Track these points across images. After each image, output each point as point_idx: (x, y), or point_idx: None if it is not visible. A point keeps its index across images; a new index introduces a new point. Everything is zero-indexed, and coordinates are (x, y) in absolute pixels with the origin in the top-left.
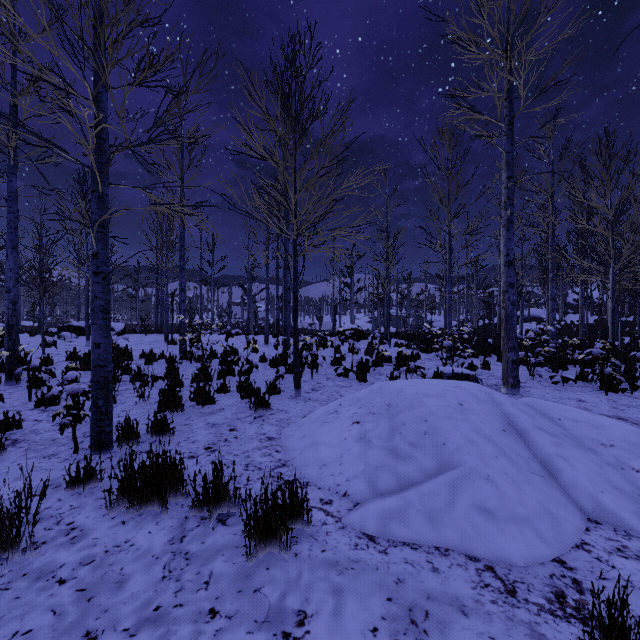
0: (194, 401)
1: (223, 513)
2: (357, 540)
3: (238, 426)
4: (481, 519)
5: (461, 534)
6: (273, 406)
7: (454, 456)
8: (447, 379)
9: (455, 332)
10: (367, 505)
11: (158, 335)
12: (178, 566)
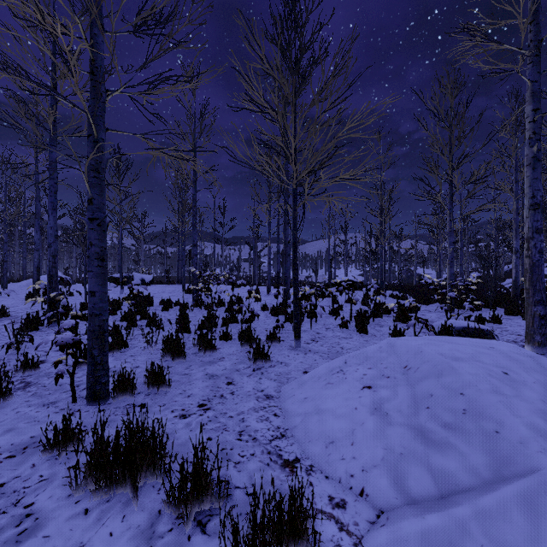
0: (197, 348)
1: (205, 510)
2: None
3: (236, 379)
4: None
5: None
6: (272, 357)
7: (518, 454)
8: (456, 333)
9: (461, 284)
10: (397, 521)
11: (178, 285)
12: None
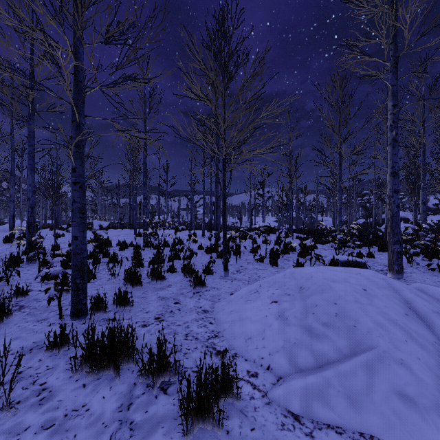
0: (150, 278)
1: (165, 381)
2: (283, 419)
3: (181, 300)
4: (402, 406)
5: (384, 421)
6: (207, 284)
7: (366, 338)
8: (341, 265)
9: (346, 228)
10: (289, 381)
11: (130, 230)
12: (122, 437)
